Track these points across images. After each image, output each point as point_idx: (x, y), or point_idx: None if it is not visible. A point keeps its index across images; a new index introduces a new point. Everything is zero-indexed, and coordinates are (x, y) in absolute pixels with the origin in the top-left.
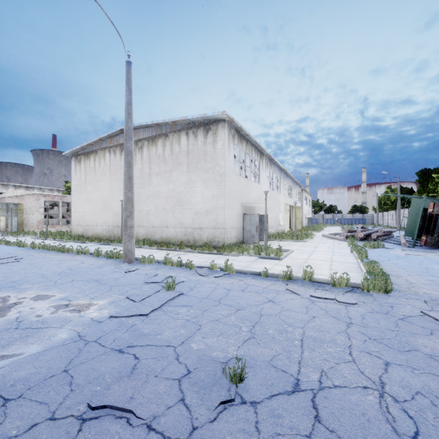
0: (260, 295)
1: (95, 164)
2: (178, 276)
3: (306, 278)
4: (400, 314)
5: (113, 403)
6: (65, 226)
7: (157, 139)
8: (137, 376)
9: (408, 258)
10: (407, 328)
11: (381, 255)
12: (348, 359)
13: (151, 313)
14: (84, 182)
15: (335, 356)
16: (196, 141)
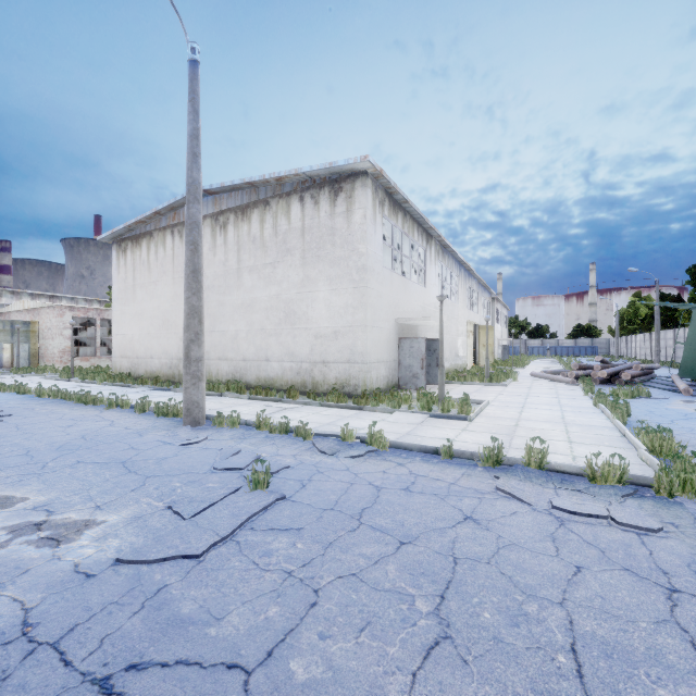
0: (444, 502)
1: (148, 254)
2: (279, 455)
3: (532, 462)
4: None
5: None
6: (106, 359)
7: (251, 210)
8: None
9: None
10: None
11: (651, 412)
12: None
13: (211, 550)
14: (131, 285)
15: None
16: (317, 211)
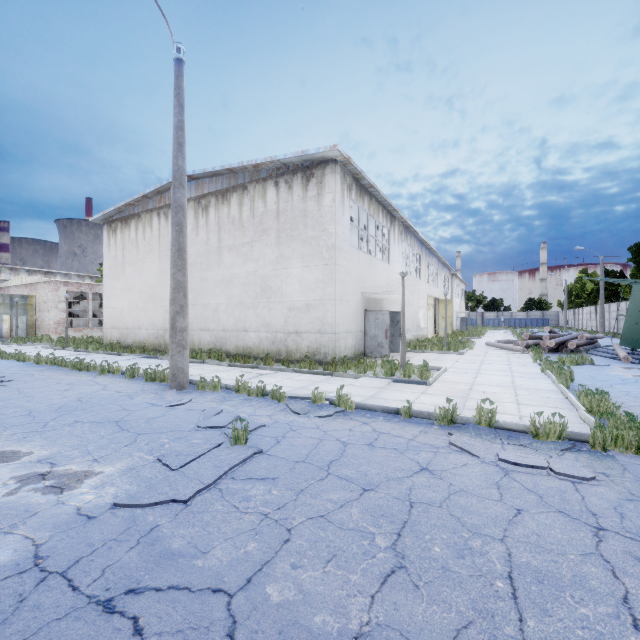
0: (403, 455)
1: (137, 234)
2: (256, 415)
3: (483, 420)
4: None
5: None
6: (97, 330)
7: (230, 194)
8: None
9: None
10: None
11: (593, 377)
12: None
13: (197, 496)
14: (121, 262)
15: (604, 634)
16: (291, 195)
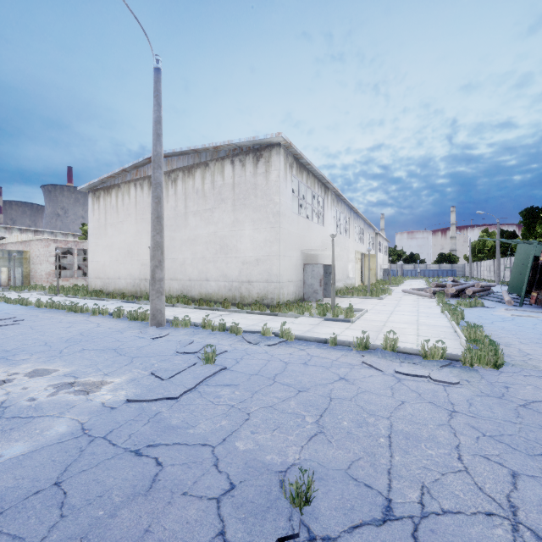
0: (328, 370)
1: (117, 201)
2: (219, 344)
3: (388, 347)
4: (519, 398)
5: (119, 541)
6: (81, 279)
7: (195, 169)
8: (157, 495)
9: (516, 320)
10: (533, 419)
11: (480, 316)
12: (458, 466)
13: (183, 395)
14: (103, 223)
15: (439, 462)
16: (244, 172)
